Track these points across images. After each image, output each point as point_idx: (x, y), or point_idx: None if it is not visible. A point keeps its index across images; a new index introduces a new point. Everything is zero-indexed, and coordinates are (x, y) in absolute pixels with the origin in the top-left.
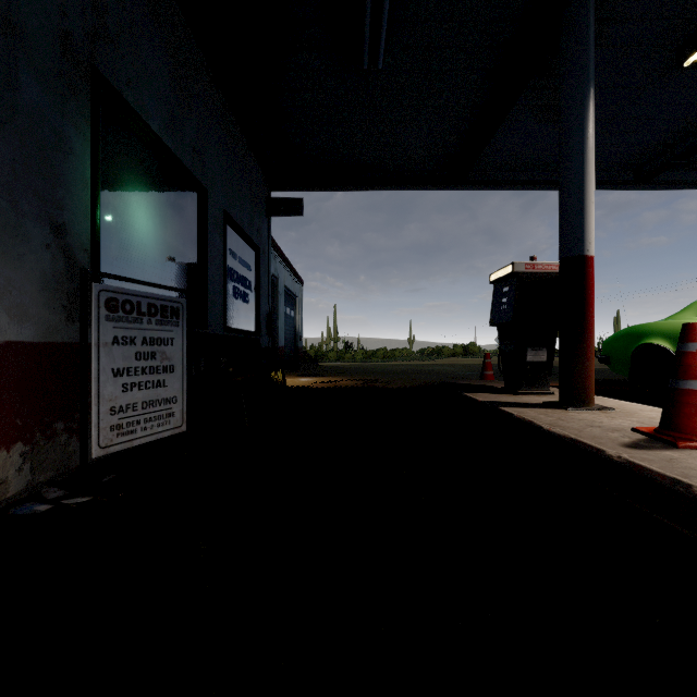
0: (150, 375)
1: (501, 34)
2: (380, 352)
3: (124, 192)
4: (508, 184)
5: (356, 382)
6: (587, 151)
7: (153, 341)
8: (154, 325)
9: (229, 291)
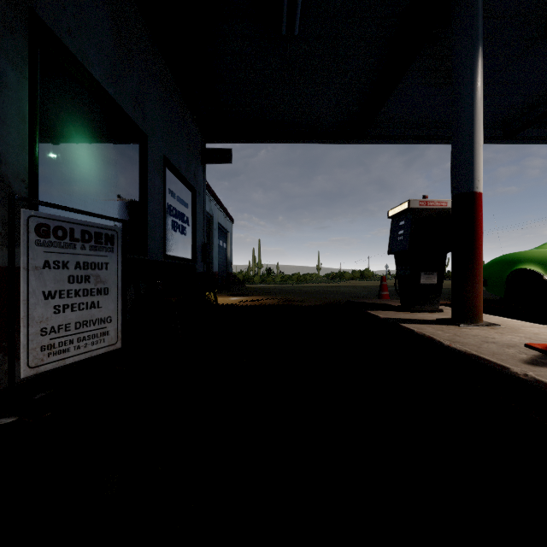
0: (84, 297)
1: (399, 5)
2: (295, 276)
3: (66, 130)
4: (400, 139)
5: (276, 301)
6: (476, 102)
7: (86, 265)
8: (87, 250)
9: (168, 224)
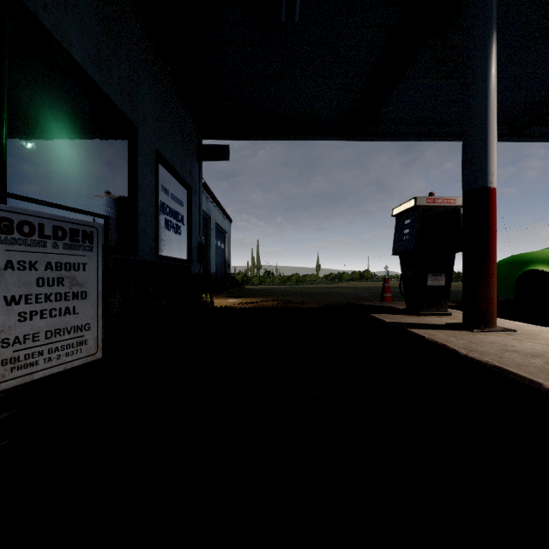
0: (56, 302)
1: None
2: (294, 277)
3: (42, 116)
4: (402, 135)
5: (275, 303)
6: (490, 90)
7: (59, 266)
8: (61, 249)
9: (161, 223)
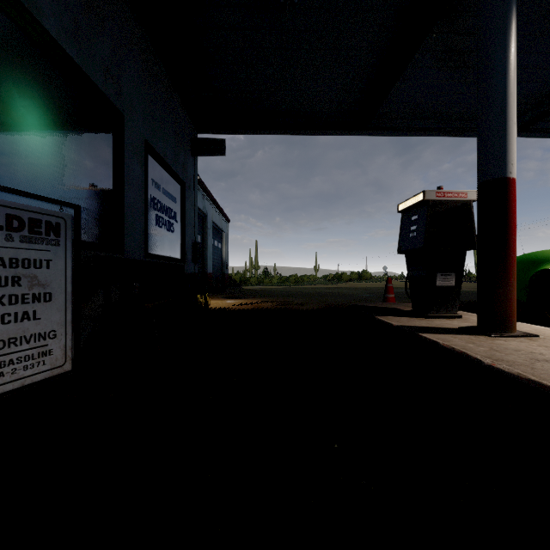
0: (11, 305)
1: None
2: (292, 277)
3: (4, 91)
4: (405, 130)
5: (273, 304)
6: (510, 71)
7: (15, 262)
8: (17, 242)
9: (151, 219)
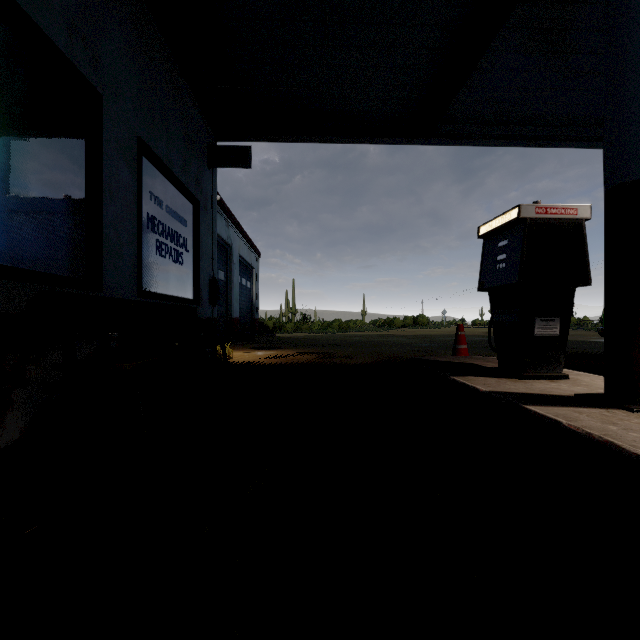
0: None
1: None
2: (336, 323)
3: None
4: (480, 138)
5: (313, 357)
6: None
7: None
8: None
9: (149, 245)
